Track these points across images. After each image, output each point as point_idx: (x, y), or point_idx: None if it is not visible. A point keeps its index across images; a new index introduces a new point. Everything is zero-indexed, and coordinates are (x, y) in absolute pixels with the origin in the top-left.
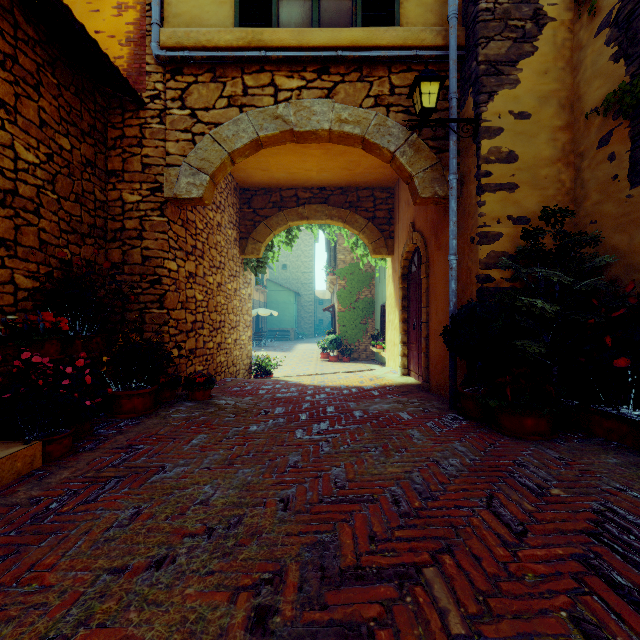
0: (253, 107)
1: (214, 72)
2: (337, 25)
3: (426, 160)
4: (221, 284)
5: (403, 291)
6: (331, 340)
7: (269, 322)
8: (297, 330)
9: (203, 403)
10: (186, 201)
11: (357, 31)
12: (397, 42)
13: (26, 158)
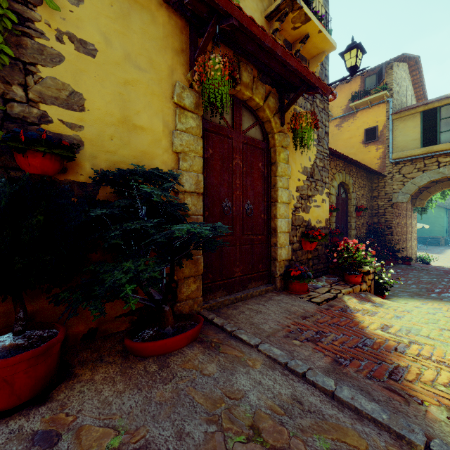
0: (428, 170)
1: (411, 161)
2: None
3: None
4: (405, 223)
5: None
6: None
7: (419, 231)
8: (447, 238)
9: (409, 265)
10: (400, 202)
11: None
12: None
13: (364, 204)
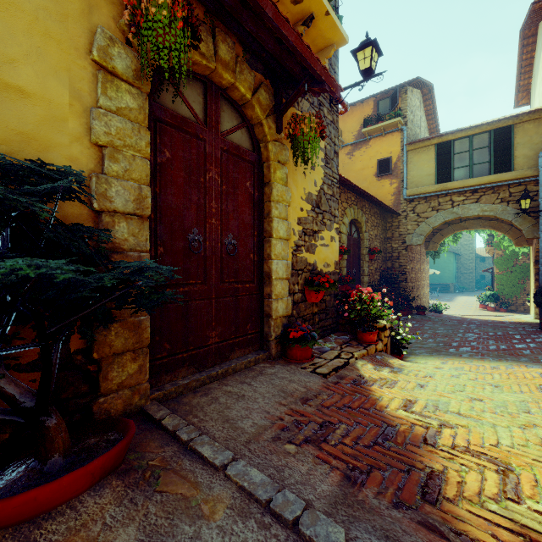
0: (442, 210)
1: (426, 199)
2: (481, 174)
3: (529, 223)
4: (419, 268)
5: (536, 270)
6: (488, 295)
7: (430, 277)
8: (456, 284)
9: (423, 316)
10: (414, 245)
11: (491, 177)
12: (511, 178)
13: (378, 246)
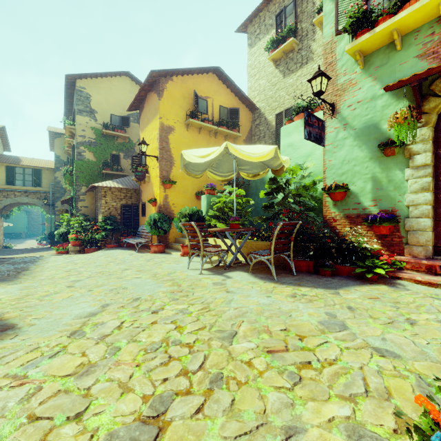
0: (10, 198)
1: (0, 191)
2: (29, 185)
3: (48, 208)
4: None
5: None
6: (42, 237)
7: (6, 228)
8: (28, 232)
9: None
10: None
11: (33, 188)
12: (41, 190)
13: None
